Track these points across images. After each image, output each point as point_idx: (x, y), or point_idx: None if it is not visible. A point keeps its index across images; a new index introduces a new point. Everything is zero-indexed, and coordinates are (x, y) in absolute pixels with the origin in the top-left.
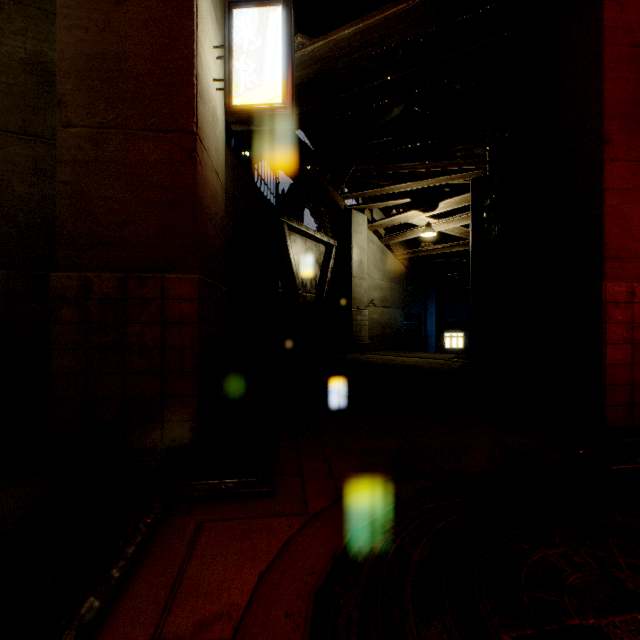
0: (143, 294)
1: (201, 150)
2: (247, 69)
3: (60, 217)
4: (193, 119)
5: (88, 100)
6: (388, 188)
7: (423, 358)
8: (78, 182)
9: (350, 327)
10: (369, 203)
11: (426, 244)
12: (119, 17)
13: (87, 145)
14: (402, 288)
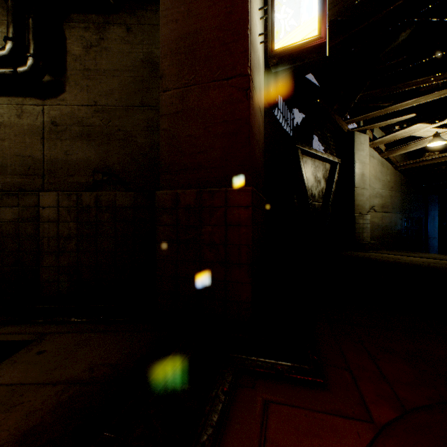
0: (212, 203)
1: (252, 88)
2: (286, 16)
3: (161, 153)
4: (247, 64)
5: (177, 70)
6: (392, 107)
7: (433, 259)
8: (171, 128)
9: (353, 229)
10: (371, 124)
11: (430, 153)
12: (196, 4)
13: (177, 101)
14: (402, 195)
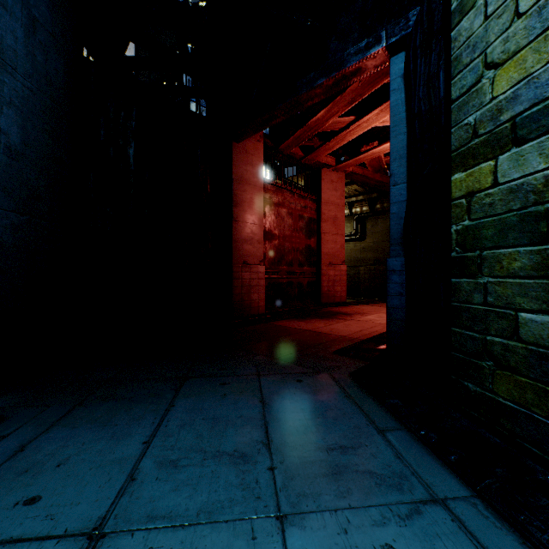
0: None
1: None
2: None
3: None
4: None
5: None
6: None
7: None
8: None
9: None
10: None
11: None
12: None
13: None
14: None
